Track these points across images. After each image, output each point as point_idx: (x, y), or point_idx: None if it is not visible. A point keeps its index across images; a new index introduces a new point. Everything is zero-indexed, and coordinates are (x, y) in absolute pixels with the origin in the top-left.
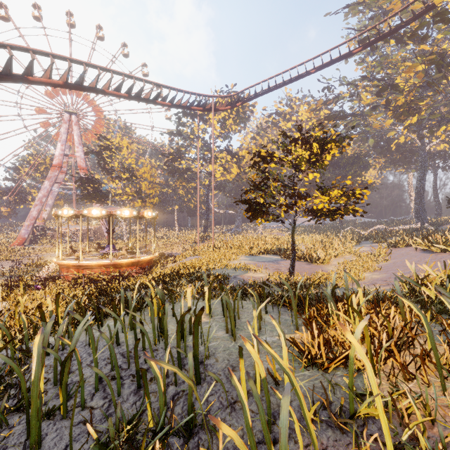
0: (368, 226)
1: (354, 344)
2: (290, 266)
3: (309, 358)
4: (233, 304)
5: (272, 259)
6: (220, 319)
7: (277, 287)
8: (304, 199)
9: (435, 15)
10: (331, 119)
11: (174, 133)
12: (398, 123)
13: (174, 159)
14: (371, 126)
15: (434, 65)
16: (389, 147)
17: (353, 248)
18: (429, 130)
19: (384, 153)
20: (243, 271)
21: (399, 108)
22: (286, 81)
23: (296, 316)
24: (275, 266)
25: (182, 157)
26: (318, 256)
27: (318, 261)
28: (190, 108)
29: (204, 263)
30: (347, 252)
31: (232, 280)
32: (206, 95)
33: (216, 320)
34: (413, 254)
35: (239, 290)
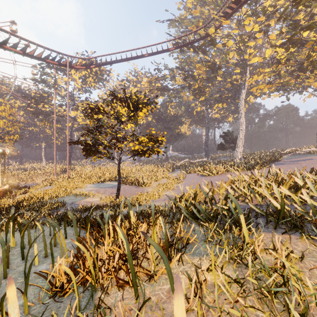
0: (182, 159)
1: (10, 297)
2: (116, 191)
3: (56, 286)
4: (21, 239)
5: (113, 185)
6: (17, 251)
7: (98, 209)
8: (122, 142)
9: (210, 40)
10: (160, 90)
11: (38, 80)
12: (196, 99)
13: (37, 103)
14: (182, 98)
15: (210, 68)
16: (193, 112)
17: (169, 174)
18: (210, 105)
19: (191, 116)
20: (83, 197)
21: (195, 90)
22: (129, 58)
23: (77, 240)
24: (112, 191)
25: (45, 101)
26: (144, 181)
27: (143, 185)
28: (45, 60)
29: (49, 193)
30: (164, 177)
31: (67, 207)
32: (61, 53)
33: (13, 253)
34: (195, 177)
35: (27, 225)
